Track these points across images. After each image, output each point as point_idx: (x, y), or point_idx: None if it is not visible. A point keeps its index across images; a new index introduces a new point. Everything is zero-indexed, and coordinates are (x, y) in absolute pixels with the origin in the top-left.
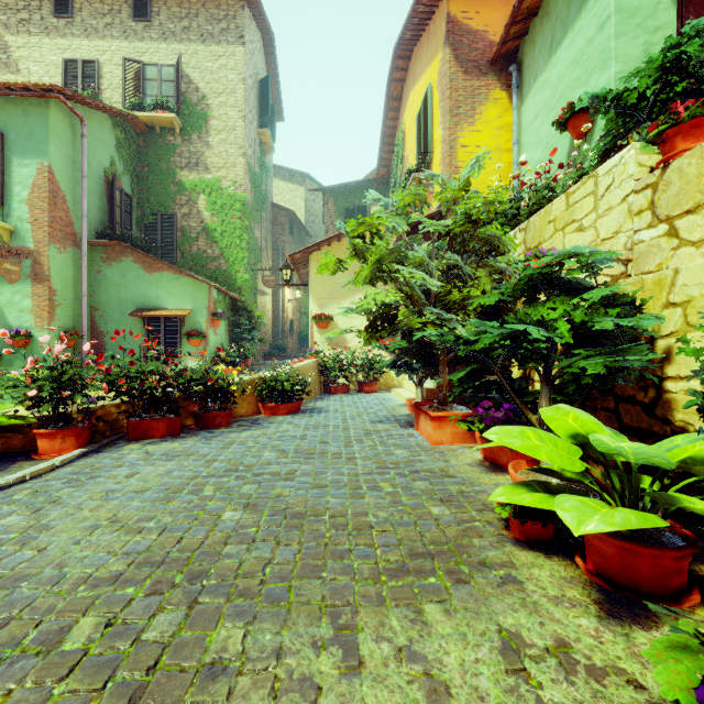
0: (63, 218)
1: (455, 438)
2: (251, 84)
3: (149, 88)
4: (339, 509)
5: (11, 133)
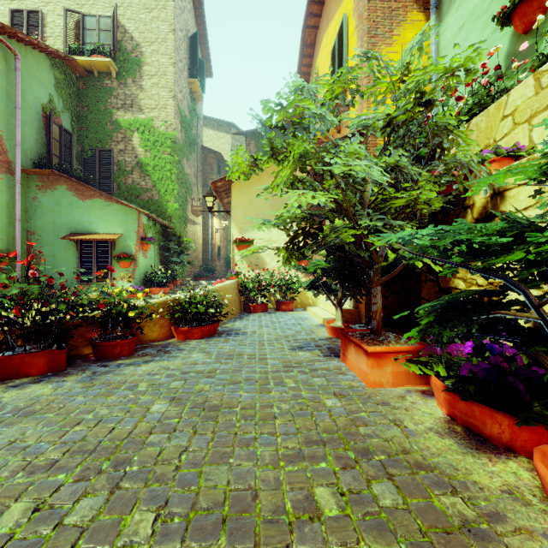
0: None
1: (397, 378)
2: (181, 37)
3: (88, 36)
4: None
5: None
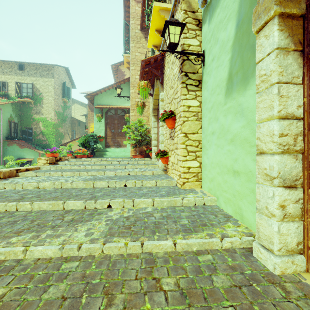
0: None
1: None
2: (58, 87)
3: (24, 90)
4: None
5: None
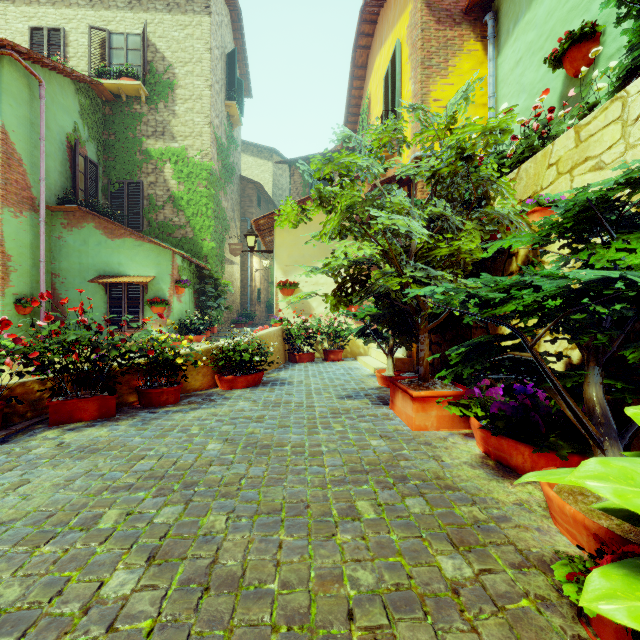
0: (19, 181)
1: (442, 422)
2: (218, 55)
3: (115, 57)
4: (296, 565)
5: None
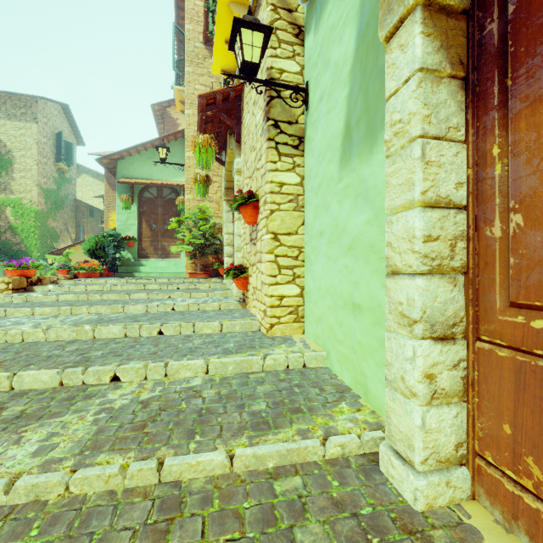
0: None
1: None
2: (46, 140)
3: None
4: None
5: None
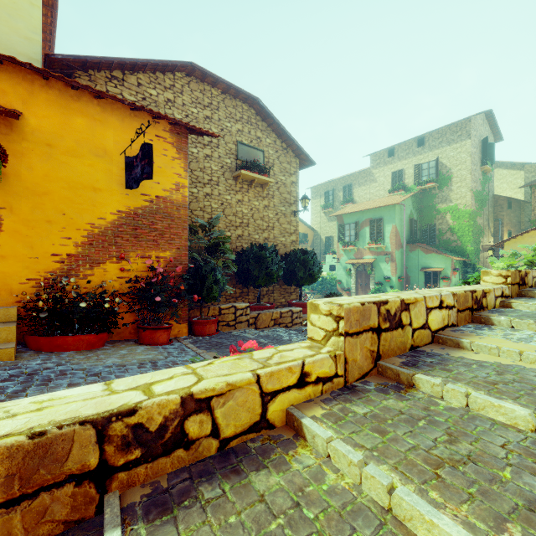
0: (398, 240)
1: None
2: (475, 150)
3: (423, 173)
4: None
5: (385, 217)
